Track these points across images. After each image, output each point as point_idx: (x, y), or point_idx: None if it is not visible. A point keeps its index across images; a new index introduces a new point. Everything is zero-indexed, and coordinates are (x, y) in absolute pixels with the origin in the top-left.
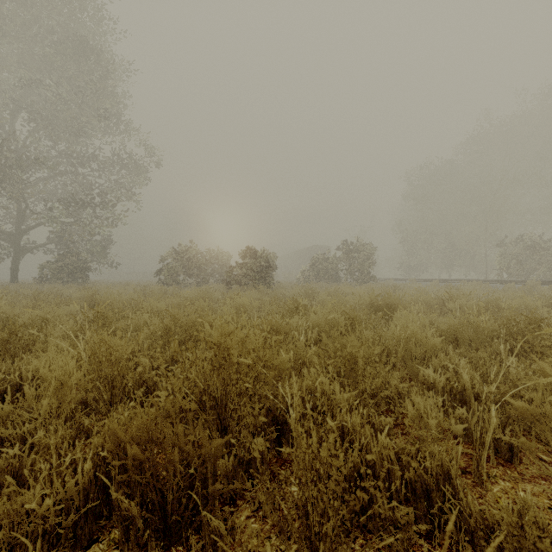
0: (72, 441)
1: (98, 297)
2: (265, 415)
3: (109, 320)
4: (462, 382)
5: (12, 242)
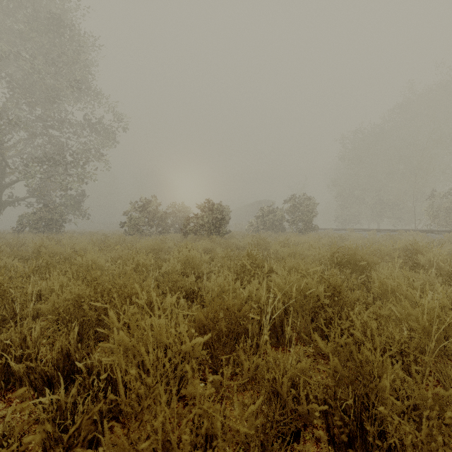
0: None
1: (43, 249)
2: None
3: (3, 287)
4: None
5: None
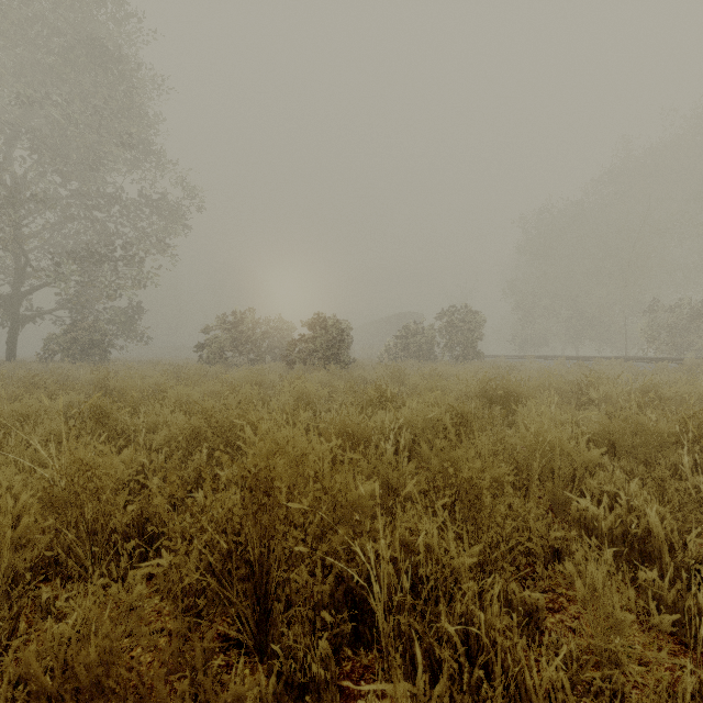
0: (6, 638)
1: (111, 382)
2: (333, 586)
3: (112, 418)
4: (645, 524)
5: (8, 308)
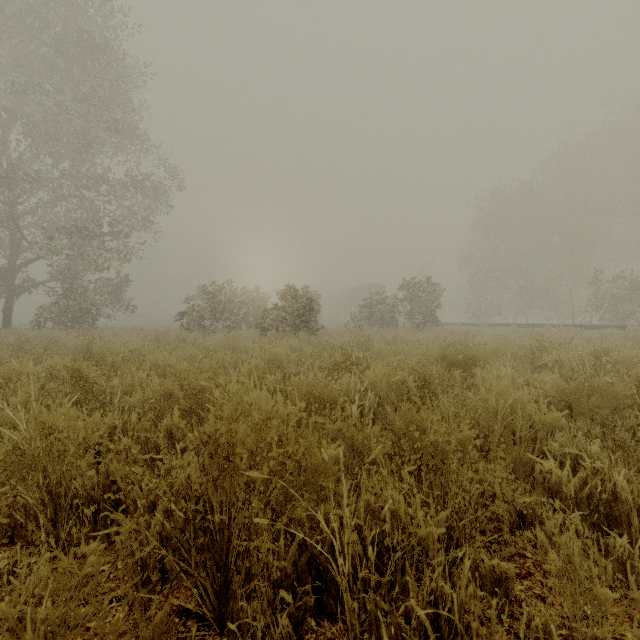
0: None
1: (94, 347)
2: (296, 554)
3: (89, 380)
4: (611, 488)
5: (5, 280)
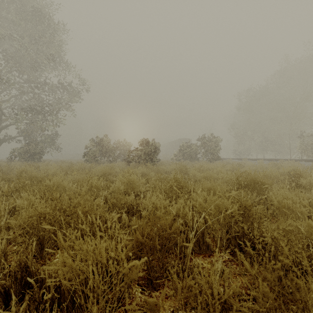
0: None
1: (24, 174)
2: None
3: None
4: None
5: None
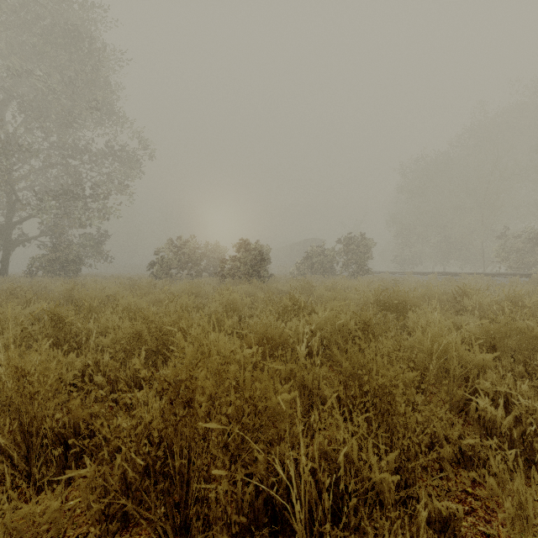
0: None
1: (76, 293)
2: (253, 496)
3: (67, 323)
4: None
5: (2, 235)
